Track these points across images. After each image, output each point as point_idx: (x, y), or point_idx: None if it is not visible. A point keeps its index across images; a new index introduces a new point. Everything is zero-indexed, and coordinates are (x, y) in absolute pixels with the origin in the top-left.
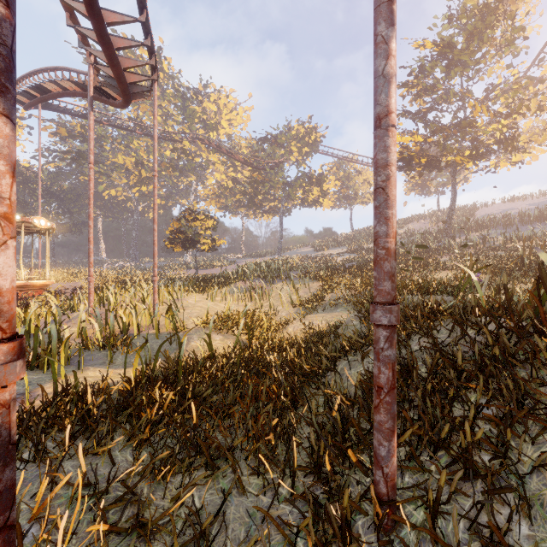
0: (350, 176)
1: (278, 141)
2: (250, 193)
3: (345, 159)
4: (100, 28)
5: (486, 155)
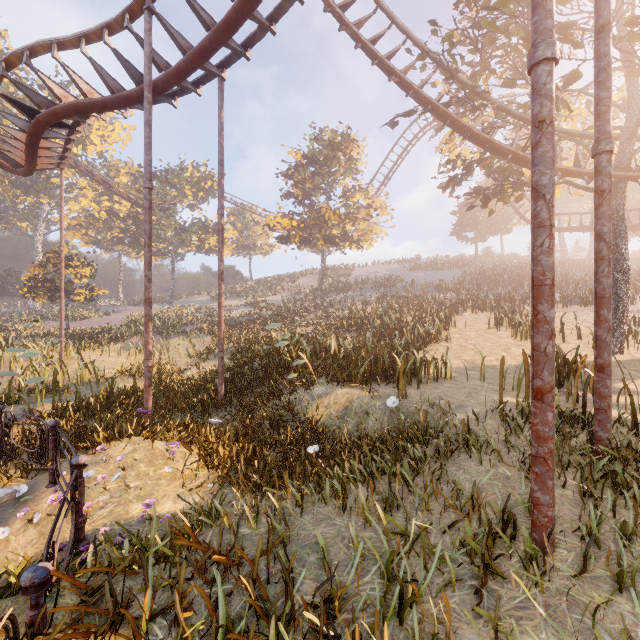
0: (249, 226)
1: (169, 181)
2: (135, 233)
3: (244, 208)
4: (34, 152)
5: (340, 241)
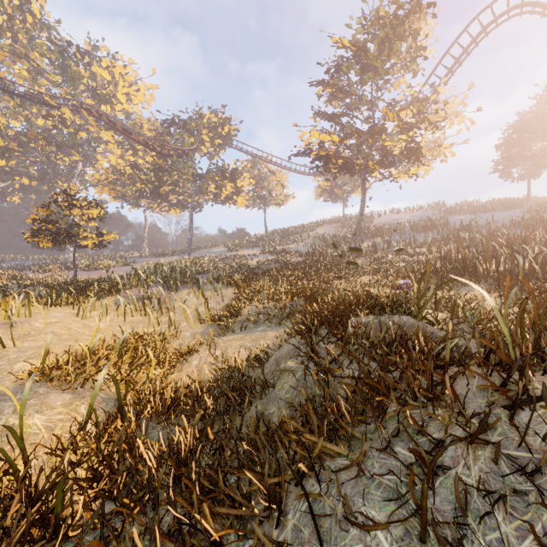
0: (265, 176)
1: (187, 127)
2: (154, 182)
3: (260, 158)
4: None
5: (392, 164)
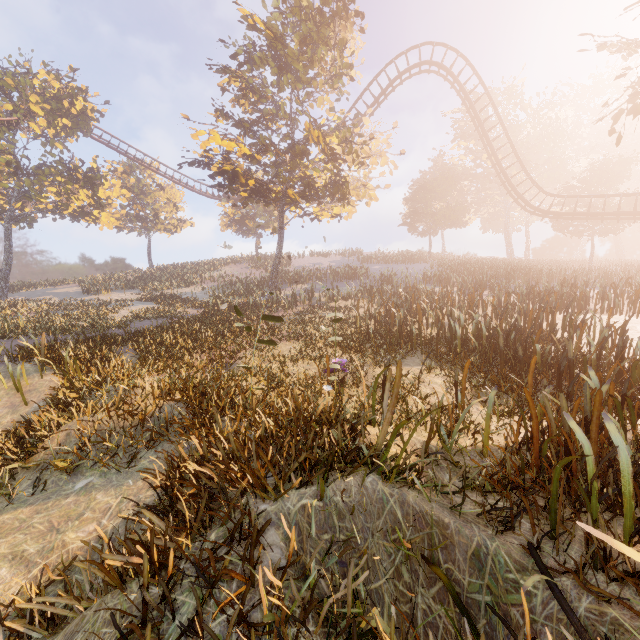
0: (148, 189)
1: None
2: None
3: (140, 162)
4: None
5: (315, 198)
